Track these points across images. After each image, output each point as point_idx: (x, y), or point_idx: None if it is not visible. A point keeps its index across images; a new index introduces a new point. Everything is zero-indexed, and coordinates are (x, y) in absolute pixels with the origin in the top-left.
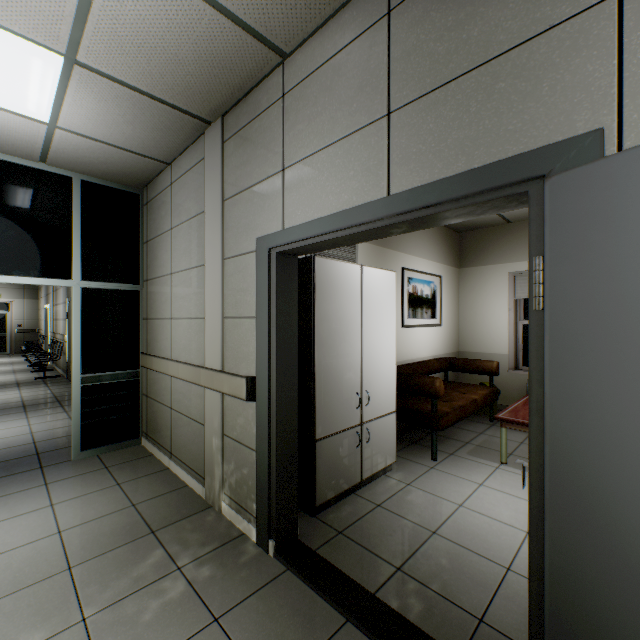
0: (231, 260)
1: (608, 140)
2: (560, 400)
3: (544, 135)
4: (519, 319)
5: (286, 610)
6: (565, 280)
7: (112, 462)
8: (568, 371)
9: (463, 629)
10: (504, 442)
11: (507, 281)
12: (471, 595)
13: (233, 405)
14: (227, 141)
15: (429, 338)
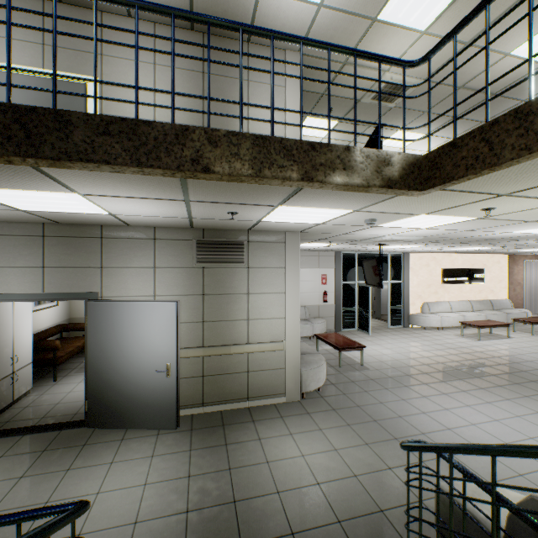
0: None
1: (100, 294)
2: (90, 345)
3: (89, 289)
4: None
5: None
6: (91, 322)
7: None
8: (92, 339)
9: (70, 417)
10: None
11: None
12: (73, 411)
13: None
14: None
15: (50, 314)
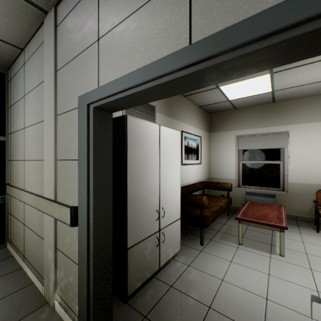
0: (61, 116)
1: None
2: None
3: None
4: (240, 160)
5: None
6: None
7: None
8: None
9: None
10: (241, 232)
11: (234, 140)
12: None
13: (63, 227)
14: (59, 25)
15: (195, 171)
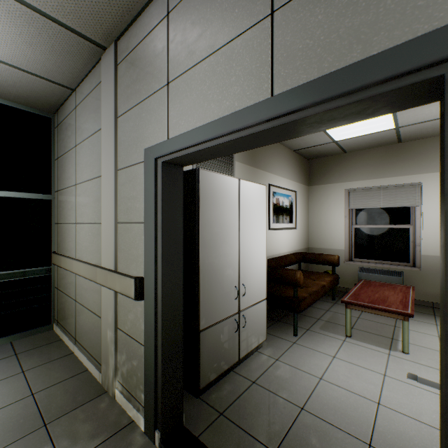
0: (123, 171)
1: None
2: None
3: None
4: (352, 223)
5: None
6: None
7: (22, 348)
8: None
9: None
10: (349, 320)
11: (343, 196)
12: None
13: (125, 302)
14: (120, 64)
15: (288, 238)
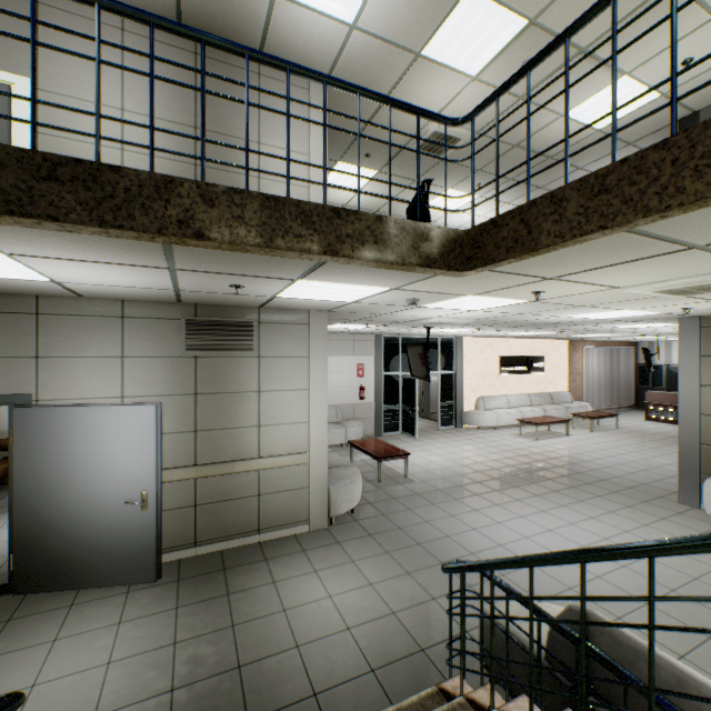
0: None
1: (35, 396)
2: (18, 471)
3: (16, 389)
4: None
5: None
6: (20, 438)
7: None
8: (21, 463)
9: None
10: None
11: None
12: None
13: None
14: None
15: None
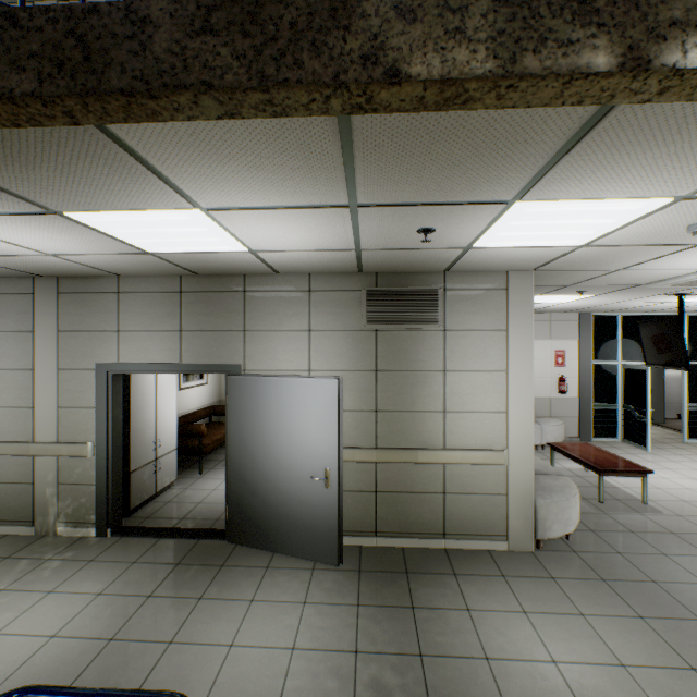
0: (68, 371)
1: (243, 366)
2: (231, 433)
3: (230, 359)
4: None
5: (129, 546)
6: (232, 402)
7: None
8: (232, 425)
9: (211, 523)
10: None
11: None
12: (215, 515)
13: (70, 462)
14: (63, 293)
15: (199, 394)
